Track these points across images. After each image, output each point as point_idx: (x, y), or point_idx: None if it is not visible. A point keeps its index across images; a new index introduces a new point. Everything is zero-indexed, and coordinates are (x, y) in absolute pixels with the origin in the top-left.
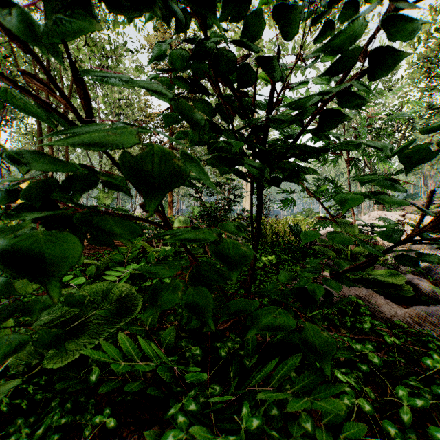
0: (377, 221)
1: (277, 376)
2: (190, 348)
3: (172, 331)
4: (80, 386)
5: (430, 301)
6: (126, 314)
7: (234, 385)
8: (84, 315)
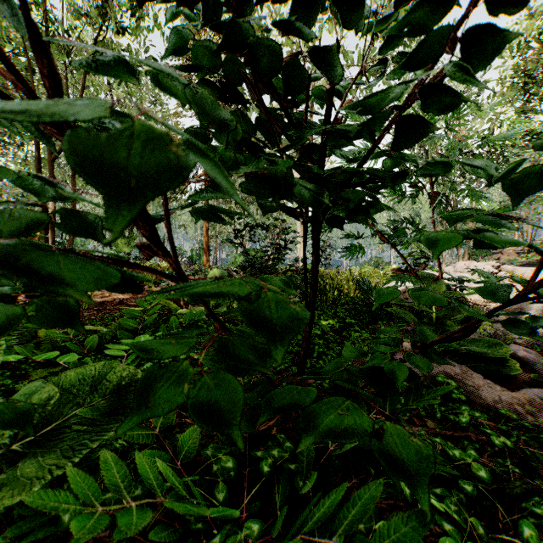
0: (464, 273)
1: (346, 519)
2: (219, 457)
3: (194, 432)
4: (45, 531)
5: (542, 380)
6: (124, 413)
7: (280, 519)
8: (63, 414)
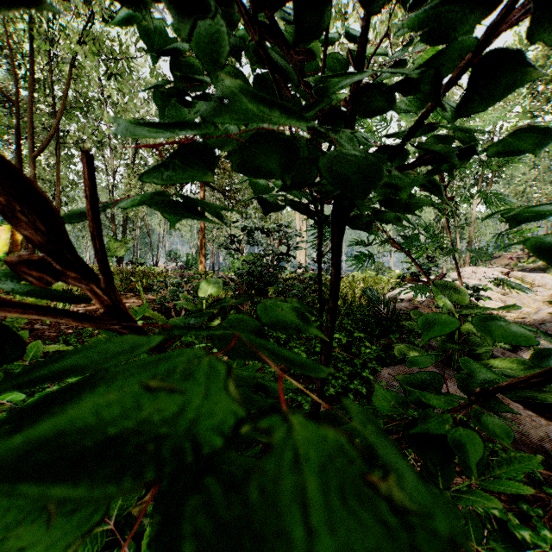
0: (472, 279)
1: None
2: None
3: None
4: None
5: None
6: None
7: None
8: None
